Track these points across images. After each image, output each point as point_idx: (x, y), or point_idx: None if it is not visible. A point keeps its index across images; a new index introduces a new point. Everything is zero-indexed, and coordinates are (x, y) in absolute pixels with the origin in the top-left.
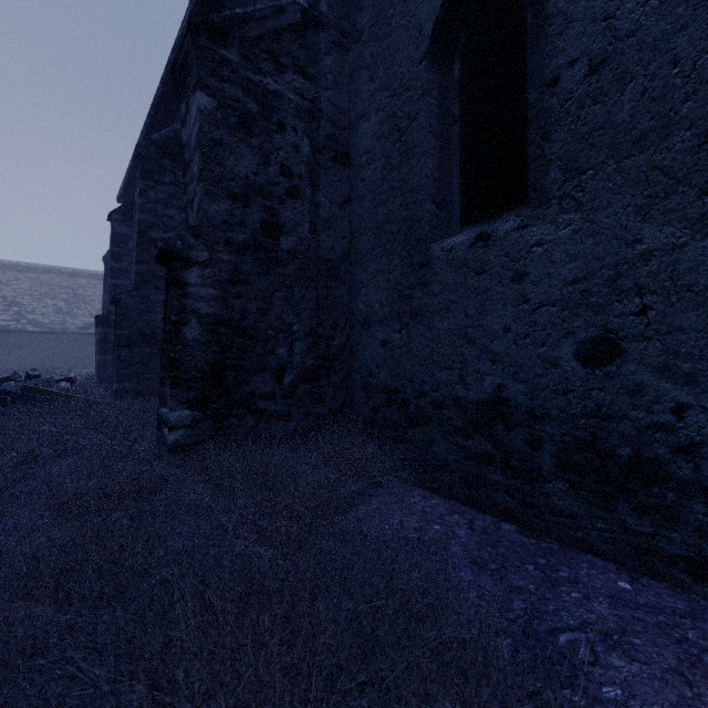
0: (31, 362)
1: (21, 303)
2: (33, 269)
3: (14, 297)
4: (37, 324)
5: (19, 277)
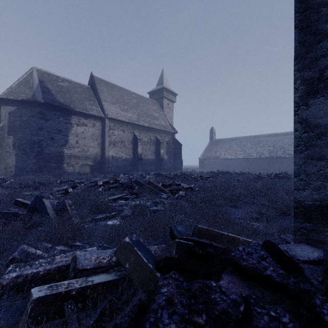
0: (287, 168)
1: (284, 147)
2: (288, 134)
3: (282, 145)
4: (289, 154)
5: (284, 137)
